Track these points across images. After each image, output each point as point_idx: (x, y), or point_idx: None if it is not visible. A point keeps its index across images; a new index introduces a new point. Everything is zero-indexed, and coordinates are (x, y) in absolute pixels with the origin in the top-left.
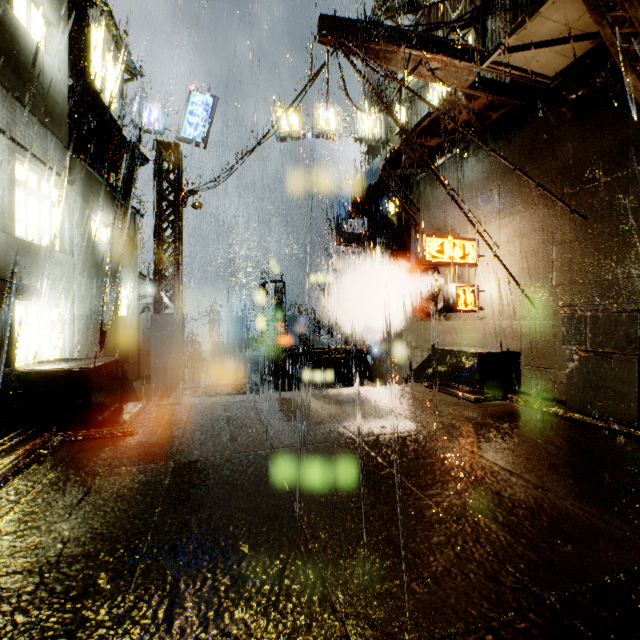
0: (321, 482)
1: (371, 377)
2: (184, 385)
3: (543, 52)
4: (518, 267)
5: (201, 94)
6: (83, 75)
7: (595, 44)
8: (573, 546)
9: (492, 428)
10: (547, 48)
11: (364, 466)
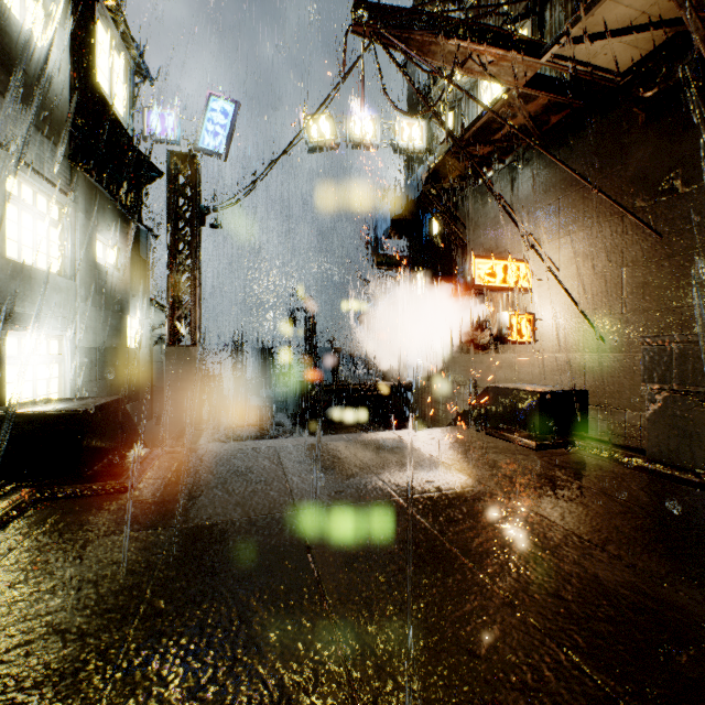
0: (355, 557)
1: (412, 417)
2: (202, 426)
3: (612, 43)
4: (581, 292)
5: (221, 99)
6: (87, 77)
7: (673, 33)
8: (689, 655)
9: (561, 483)
10: (617, 38)
11: (408, 534)
